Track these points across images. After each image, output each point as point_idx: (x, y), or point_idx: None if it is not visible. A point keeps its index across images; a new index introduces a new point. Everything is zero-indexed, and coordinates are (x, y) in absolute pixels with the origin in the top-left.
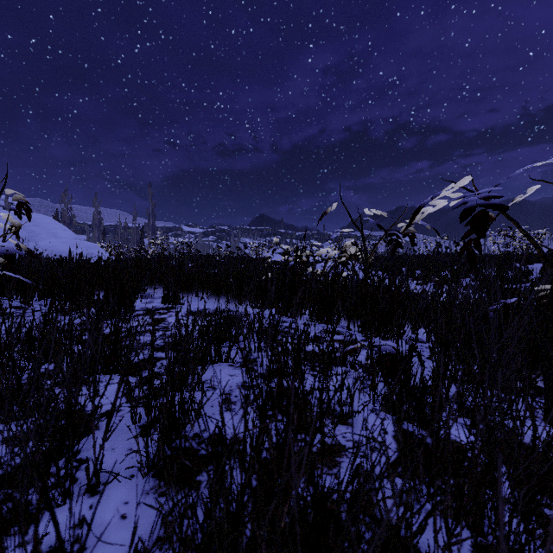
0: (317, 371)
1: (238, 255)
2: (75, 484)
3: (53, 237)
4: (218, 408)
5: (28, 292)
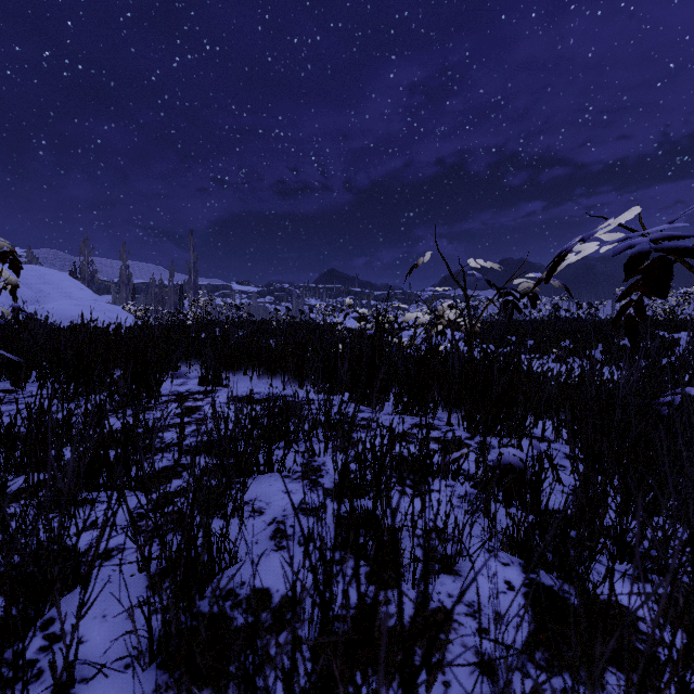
0: (407, 485)
1: (301, 320)
2: (38, 680)
3: (66, 298)
4: (265, 545)
5: (20, 371)
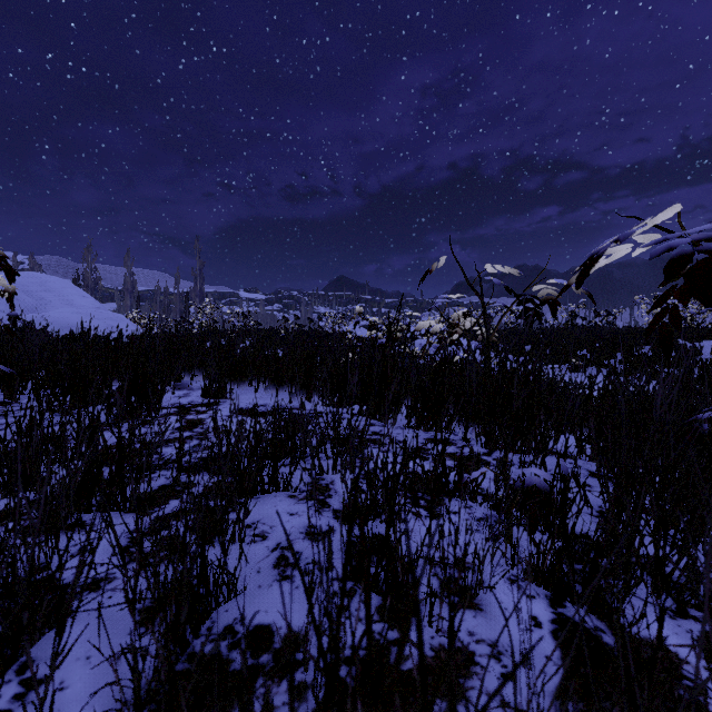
0: (421, 506)
1: (309, 329)
2: None
3: (68, 305)
4: (267, 575)
5: (14, 382)
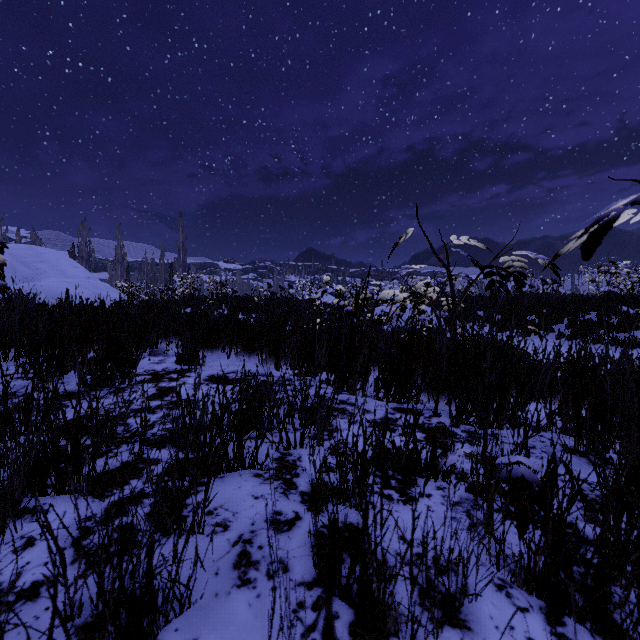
0: (392, 487)
1: (281, 296)
2: None
3: (61, 275)
4: (226, 578)
5: None
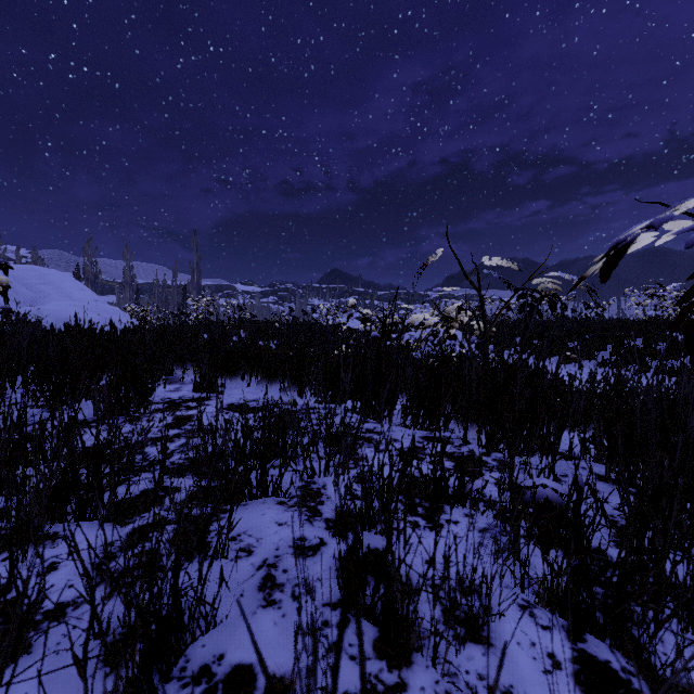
0: (419, 514)
1: (304, 321)
2: None
3: (66, 298)
4: (251, 599)
5: (1, 378)
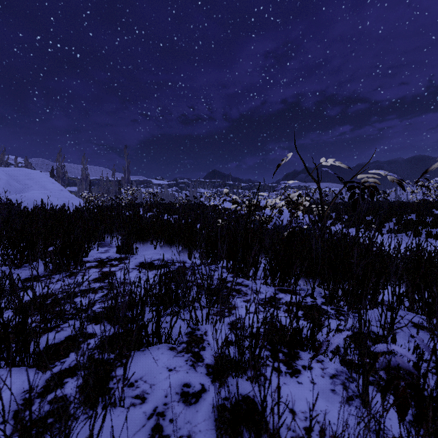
0: (280, 360)
1: (194, 202)
2: None
3: (42, 188)
4: None
5: None
